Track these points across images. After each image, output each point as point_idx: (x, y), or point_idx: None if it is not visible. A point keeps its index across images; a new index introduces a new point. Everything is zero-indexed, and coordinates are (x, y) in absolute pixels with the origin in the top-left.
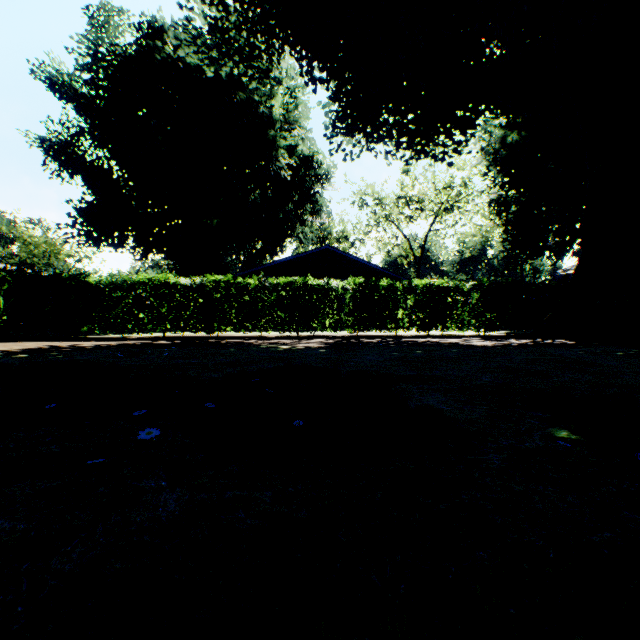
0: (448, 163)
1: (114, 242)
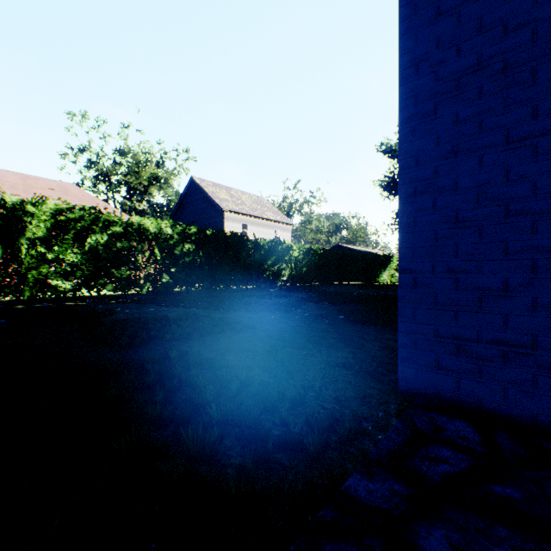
0: None
1: None
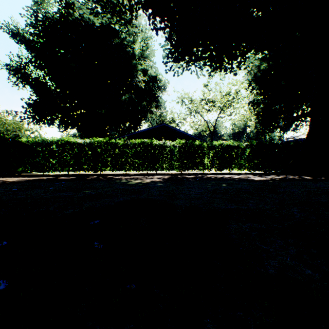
0: (234, 74)
1: (48, 122)
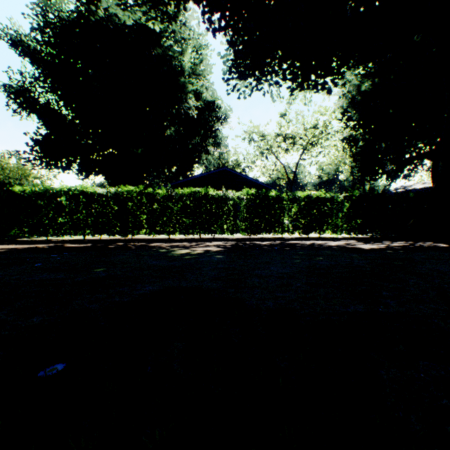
0: (327, 92)
1: (62, 165)
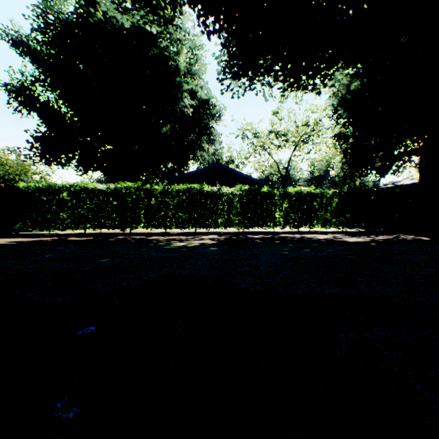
0: (317, 92)
1: (61, 162)
